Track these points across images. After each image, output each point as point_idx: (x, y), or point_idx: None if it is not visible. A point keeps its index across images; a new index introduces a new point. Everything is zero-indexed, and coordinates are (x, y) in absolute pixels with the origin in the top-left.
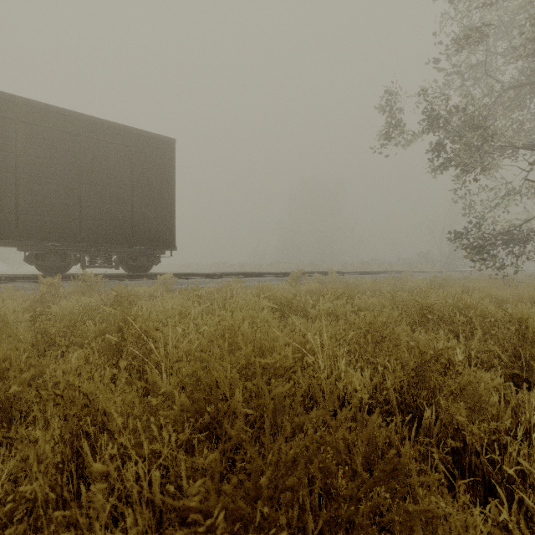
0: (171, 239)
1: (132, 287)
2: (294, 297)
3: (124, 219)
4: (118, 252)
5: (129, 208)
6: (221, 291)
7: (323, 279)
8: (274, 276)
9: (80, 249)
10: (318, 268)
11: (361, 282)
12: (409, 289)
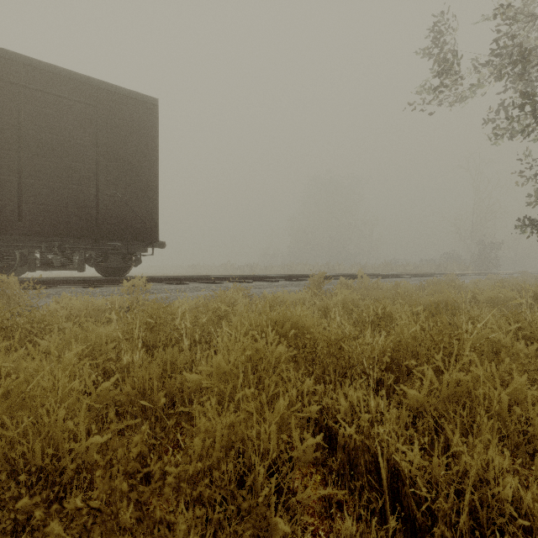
0: (153, 232)
1: (72, 301)
2: (345, 337)
3: (86, 204)
4: (81, 249)
5: (92, 189)
6: (207, 307)
7: (352, 284)
8: (288, 280)
9: (25, 244)
10: (335, 270)
11: (407, 289)
12: (486, 301)
